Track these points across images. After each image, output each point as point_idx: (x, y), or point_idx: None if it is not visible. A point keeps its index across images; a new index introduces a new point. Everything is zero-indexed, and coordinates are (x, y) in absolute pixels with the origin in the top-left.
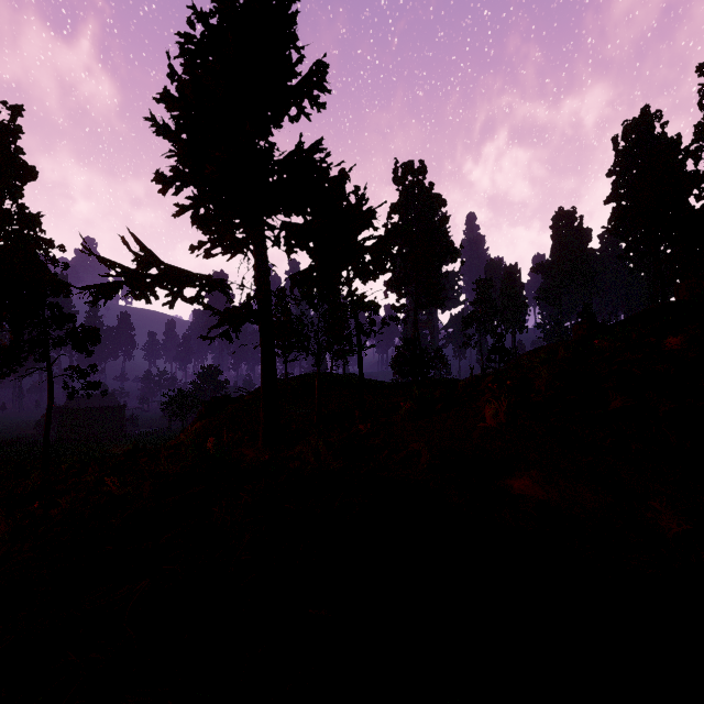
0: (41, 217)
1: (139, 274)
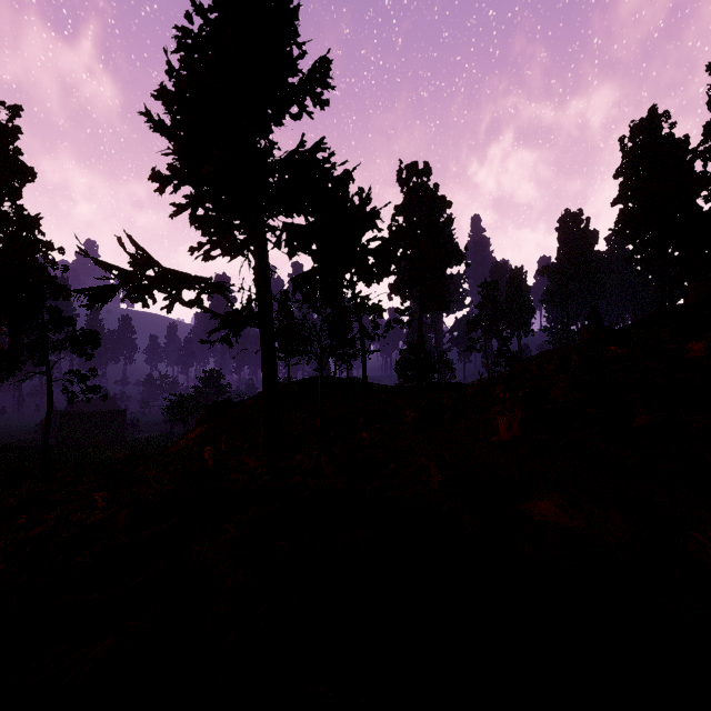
0: (39, 219)
1: (135, 277)
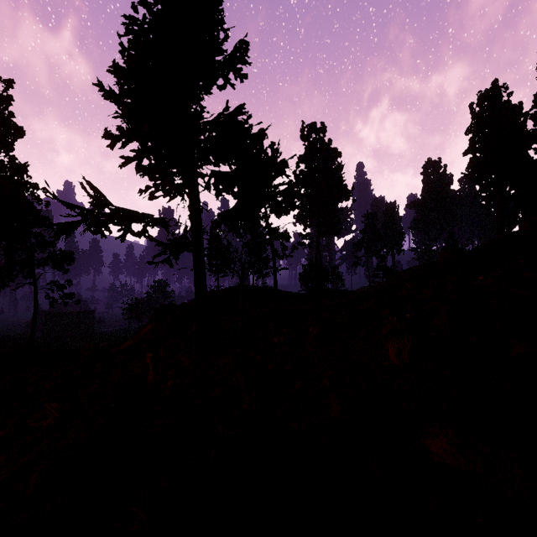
0: (27, 166)
1: (93, 214)
